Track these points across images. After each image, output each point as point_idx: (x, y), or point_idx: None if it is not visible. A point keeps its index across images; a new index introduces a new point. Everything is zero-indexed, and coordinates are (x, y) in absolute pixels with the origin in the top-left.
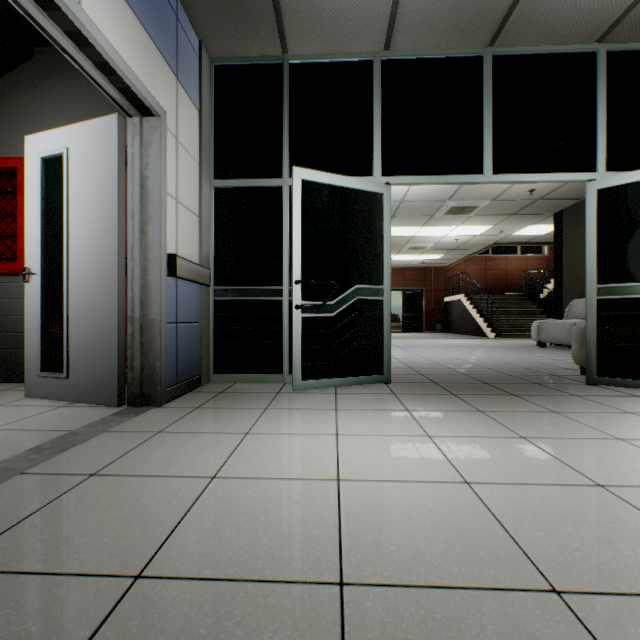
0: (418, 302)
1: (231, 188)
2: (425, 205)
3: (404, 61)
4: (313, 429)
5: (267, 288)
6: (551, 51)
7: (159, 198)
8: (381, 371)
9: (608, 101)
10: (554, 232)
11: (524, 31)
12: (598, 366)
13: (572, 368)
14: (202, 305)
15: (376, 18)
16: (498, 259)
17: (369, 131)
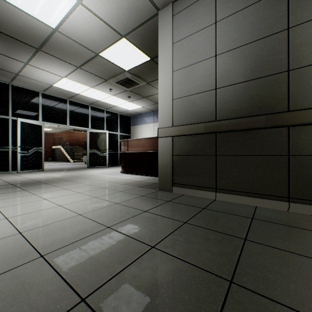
0: None
1: None
2: None
3: (48, 95)
4: (35, 175)
5: (3, 147)
6: (81, 103)
7: None
8: (42, 168)
9: (91, 115)
10: None
11: (75, 99)
12: (89, 164)
13: None
14: None
15: (42, 88)
16: (75, 133)
17: (38, 109)
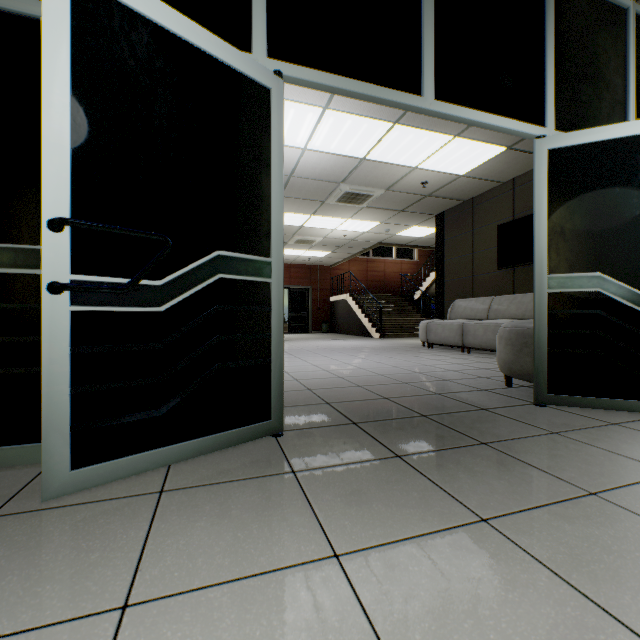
0: (304, 301)
1: None
2: (317, 186)
3: None
4: None
5: (3, 246)
6: None
7: None
8: (267, 414)
9: (555, 41)
10: (437, 233)
11: None
12: (549, 380)
13: (487, 376)
14: None
15: None
16: (378, 261)
17: None
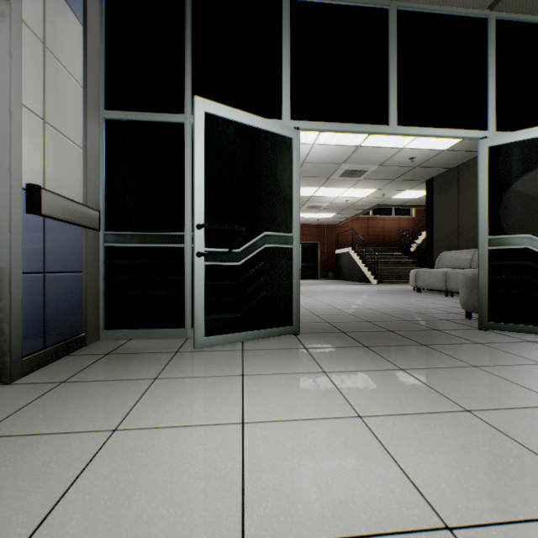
0: (314, 254)
1: (125, 121)
2: (323, 167)
3: (313, 4)
4: (211, 414)
5: (167, 234)
6: (449, 12)
7: (8, 108)
8: (290, 322)
9: (497, 65)
10: (426, 196)
11: None
12: (489, 312)
13: (455, 312)
14: (87, 252)
15: None
16: (377, 219)
17: (278, 72)
